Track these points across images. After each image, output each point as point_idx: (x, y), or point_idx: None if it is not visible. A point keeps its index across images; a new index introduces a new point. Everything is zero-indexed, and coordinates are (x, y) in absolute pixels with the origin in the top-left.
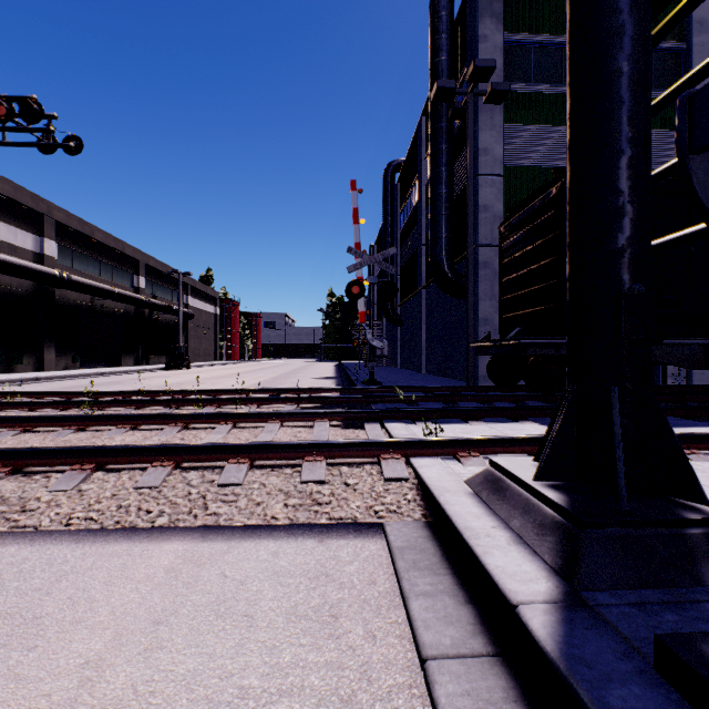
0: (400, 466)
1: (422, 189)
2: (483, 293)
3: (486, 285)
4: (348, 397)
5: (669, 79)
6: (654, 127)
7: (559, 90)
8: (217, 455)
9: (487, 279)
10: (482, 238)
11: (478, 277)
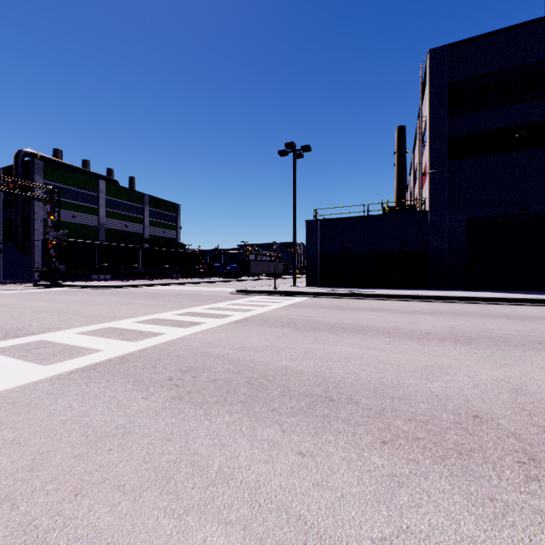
0: (30, 284)
1: (1, 201)
2: (37, 254)
3: (38, 252)
4: (1, 281)
5: (94, 202)
6: (90, 214)
7: (62, 199)
8: (3, 284)
9: (38, 250)
10: (36, 238)
11: (35, 249)
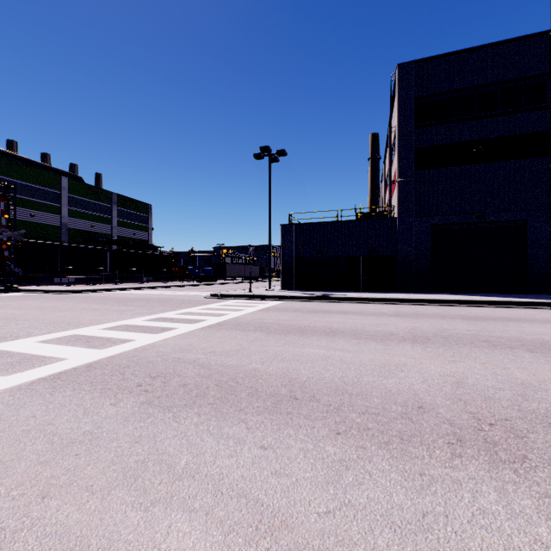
0: None
1: None
2: None
3: None
4: None
5: (56, 200)
6: (51, 213)
7: (18, 196)
8: None
9: None
10: None
11: None
